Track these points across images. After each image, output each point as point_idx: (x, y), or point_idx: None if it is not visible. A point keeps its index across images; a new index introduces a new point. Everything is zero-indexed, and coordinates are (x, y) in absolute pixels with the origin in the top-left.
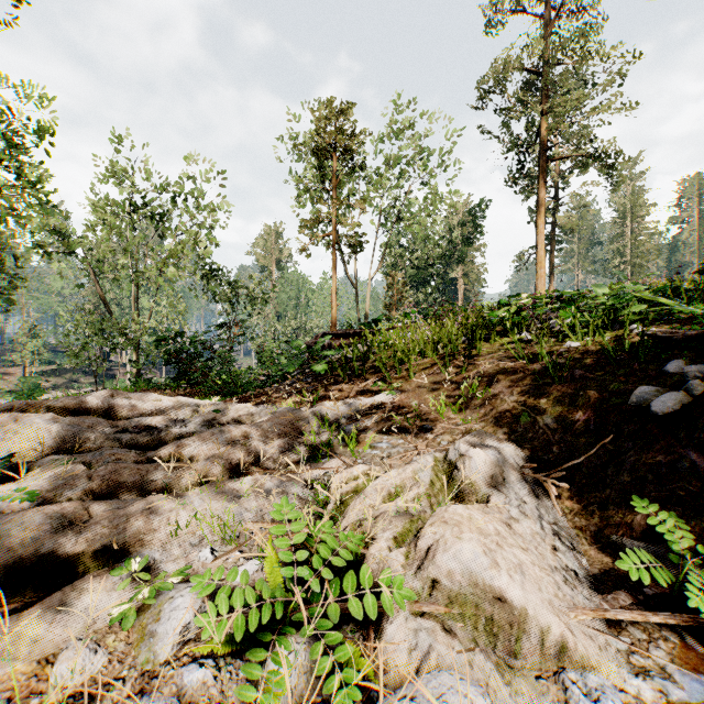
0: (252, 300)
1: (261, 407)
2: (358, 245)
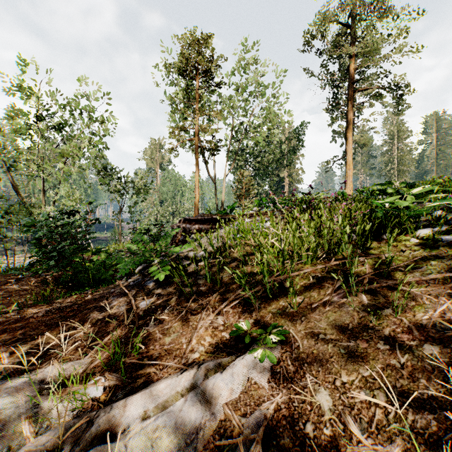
0: (137, 191)
1: None
2: (216, 149)
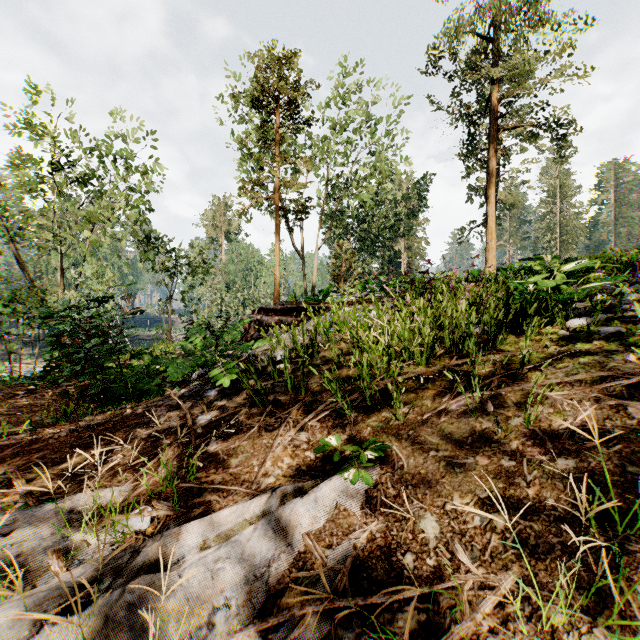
0: (193, 270)
1: (14, 533)
2: (304, 211)
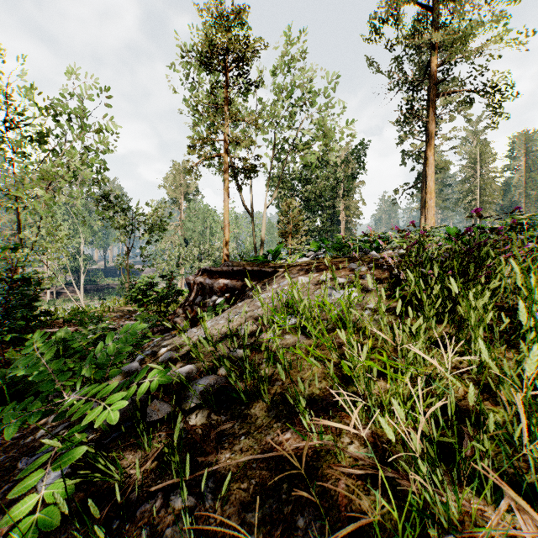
0: (150, 227)
1: None
2: (252, 169)
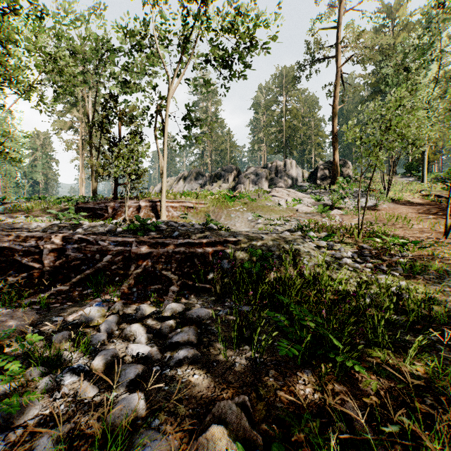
0: None
1: None
2: None
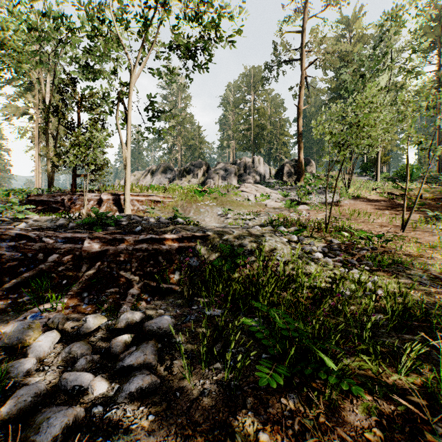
0: None
1: None
2: None
